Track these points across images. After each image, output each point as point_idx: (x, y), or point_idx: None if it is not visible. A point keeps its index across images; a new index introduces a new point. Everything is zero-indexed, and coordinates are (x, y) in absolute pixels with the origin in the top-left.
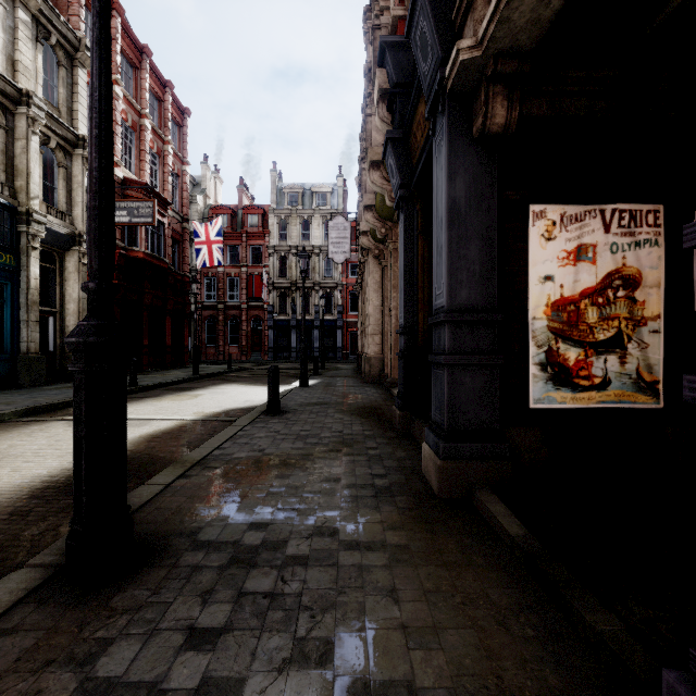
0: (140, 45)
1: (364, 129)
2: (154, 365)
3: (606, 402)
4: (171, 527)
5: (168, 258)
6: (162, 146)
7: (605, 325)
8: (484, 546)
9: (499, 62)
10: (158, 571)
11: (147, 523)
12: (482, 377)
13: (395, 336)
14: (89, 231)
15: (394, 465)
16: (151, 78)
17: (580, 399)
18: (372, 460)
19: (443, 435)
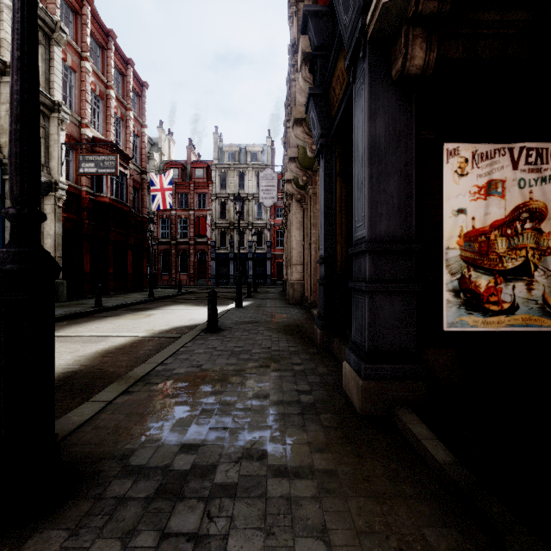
0: (107, 29)
1: (289, 96)
2: (118, 290)
3: (514, 326)
4: (104, 450)
5: (129, 202)
6: (125, 112)
7: (513, 255)
8: (411, 472)
9: (420, 3)
10: (82, 504)
11: (82, 445)
12: (400, 303)
13: (314, 266)
14: (10, 155)
15: (317, 381)
16: (116, 57)
17: (490, 323)
18: (297, 376)
19: (364, 356)
